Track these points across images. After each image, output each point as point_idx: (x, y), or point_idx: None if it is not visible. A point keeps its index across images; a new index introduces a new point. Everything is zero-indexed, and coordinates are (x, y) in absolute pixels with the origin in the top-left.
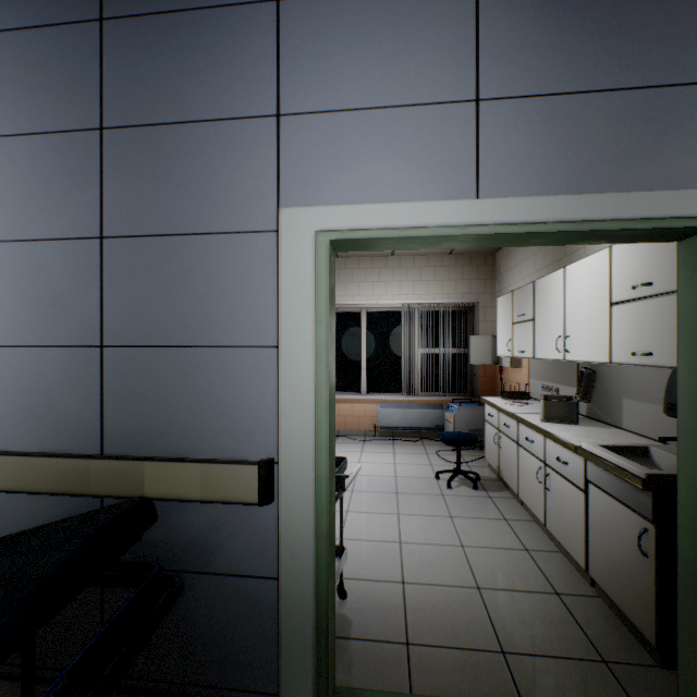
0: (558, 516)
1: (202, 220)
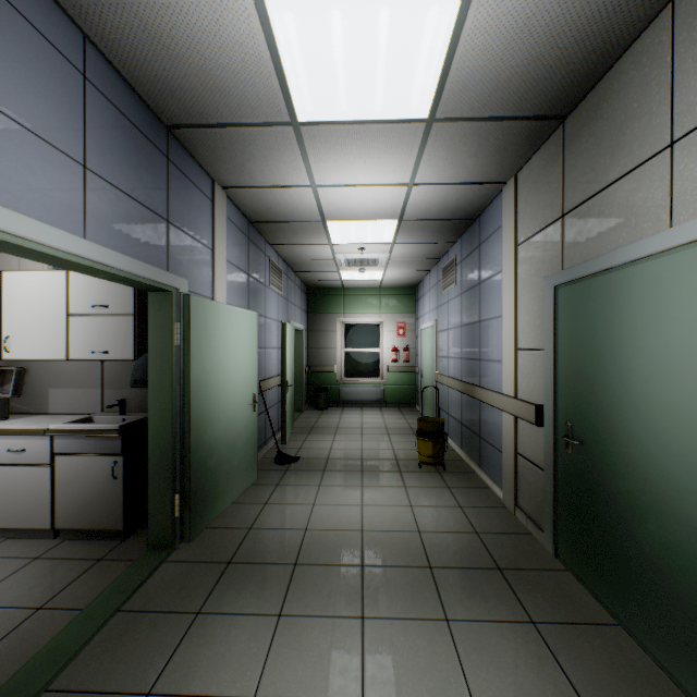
0: (9, 505)
1: None
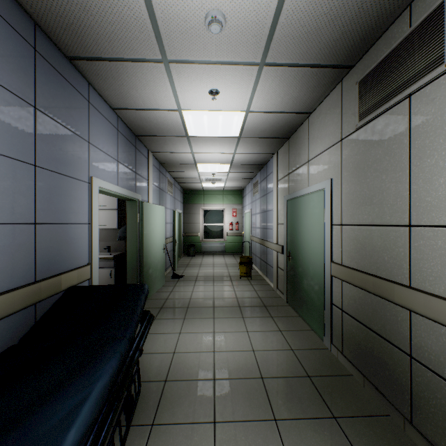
0: None
1: (71, 171)
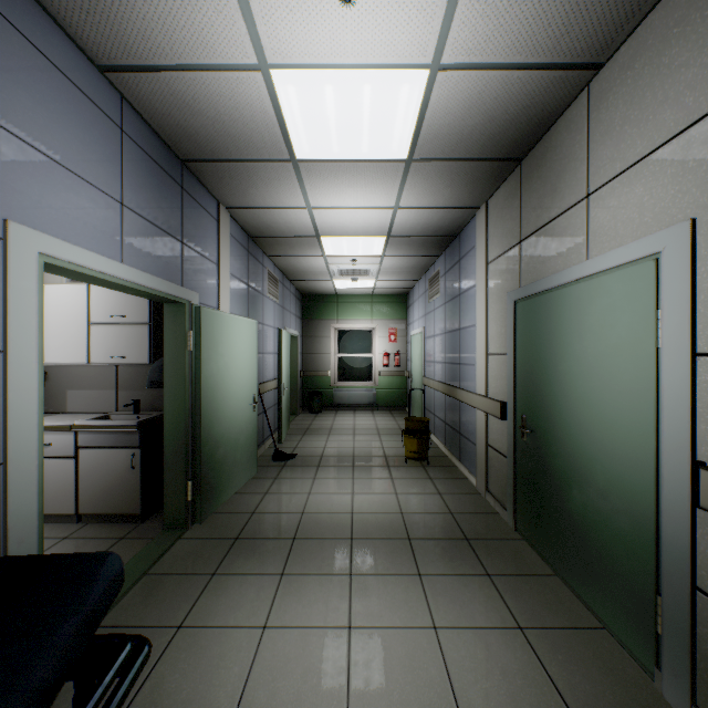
0: None
1: None
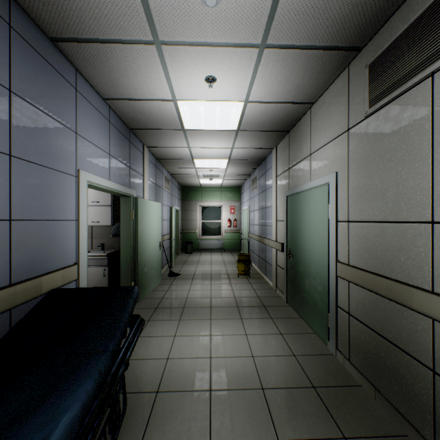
0: None
1: (55, 163)
